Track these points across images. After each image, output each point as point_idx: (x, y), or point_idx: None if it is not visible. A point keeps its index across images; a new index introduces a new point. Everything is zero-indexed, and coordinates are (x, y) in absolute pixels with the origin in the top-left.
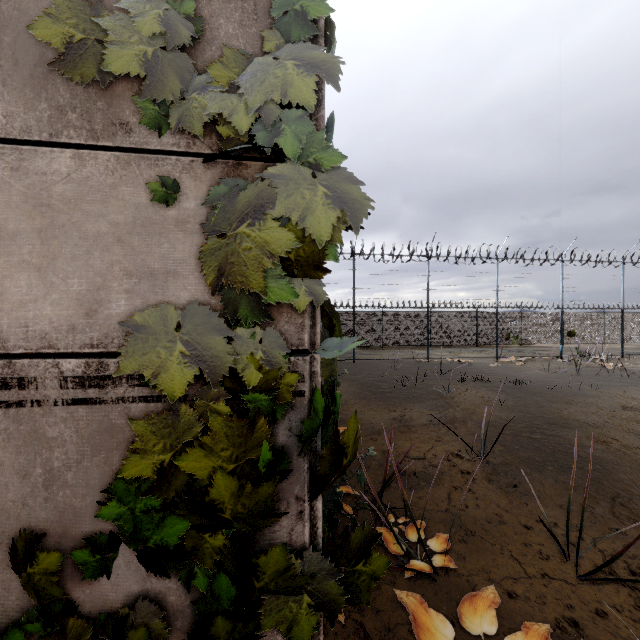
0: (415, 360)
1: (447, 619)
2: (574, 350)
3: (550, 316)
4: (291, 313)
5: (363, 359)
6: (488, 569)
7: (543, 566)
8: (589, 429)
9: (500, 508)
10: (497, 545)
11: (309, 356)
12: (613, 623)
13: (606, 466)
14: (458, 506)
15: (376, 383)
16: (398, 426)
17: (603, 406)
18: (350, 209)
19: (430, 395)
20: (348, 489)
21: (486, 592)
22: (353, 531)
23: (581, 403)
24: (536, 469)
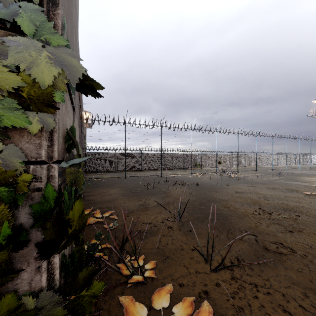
0: (156, 176)
1: (148, 306)
2: (221, 170)
3: (213, 155)
4: (31, 136)
5: (130, 176)
6: (172, 274)
7: (197, 267)
8: (223, 202)
9: (182, 242)
10: (178, 261)
11: (46, 165)
12: (222, 288)
13: (227, 217)
14: (163, 244)
15: (135, 188)
16: (141, 208)
17: (229, 192)
18: (69, 70)
19: (160, 192)
20: (106, 244)
21: (167, 287)
22: (80, 272)
23: (221, 191)
24: (200, 222)
